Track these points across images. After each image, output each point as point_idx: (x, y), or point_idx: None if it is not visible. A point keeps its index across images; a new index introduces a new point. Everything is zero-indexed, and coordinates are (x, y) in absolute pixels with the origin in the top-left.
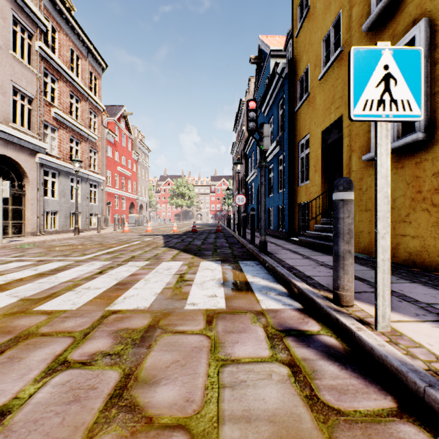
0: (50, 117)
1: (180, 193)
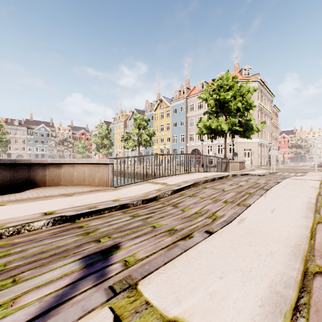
0: (272, 136)
1: (298, 145)
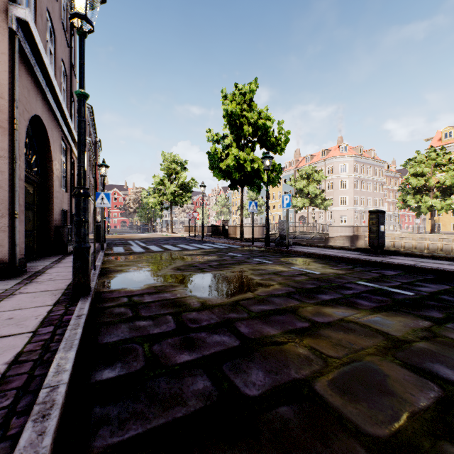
0: (385, 201)
1: None
